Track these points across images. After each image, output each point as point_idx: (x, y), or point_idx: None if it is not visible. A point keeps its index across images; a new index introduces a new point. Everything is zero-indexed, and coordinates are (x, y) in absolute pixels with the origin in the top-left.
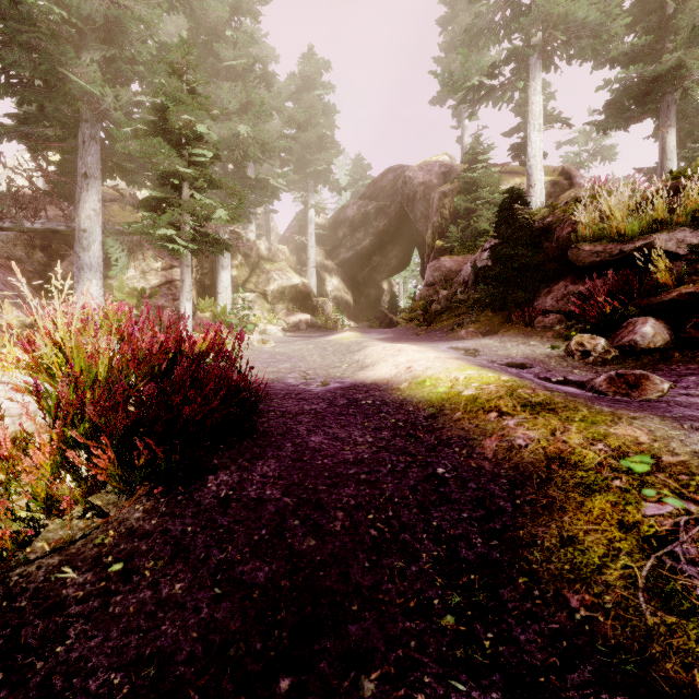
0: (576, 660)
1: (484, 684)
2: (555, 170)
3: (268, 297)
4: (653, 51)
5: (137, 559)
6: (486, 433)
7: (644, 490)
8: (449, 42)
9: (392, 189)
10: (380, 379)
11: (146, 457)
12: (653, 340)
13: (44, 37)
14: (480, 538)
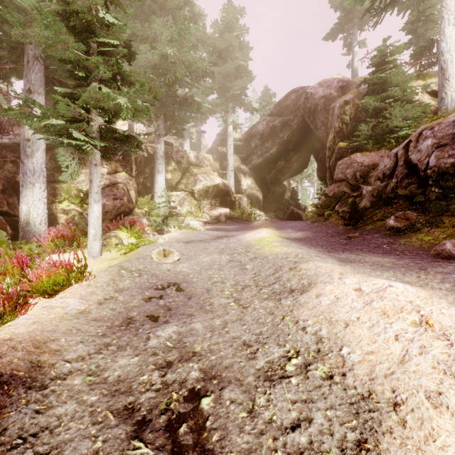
0: None
1: None
2: None
3: (195, 195)
4: None
5: None
6: None
7: None
8: None
9: (295, 106)
10: None
11: None
12: None
13: None
14: None
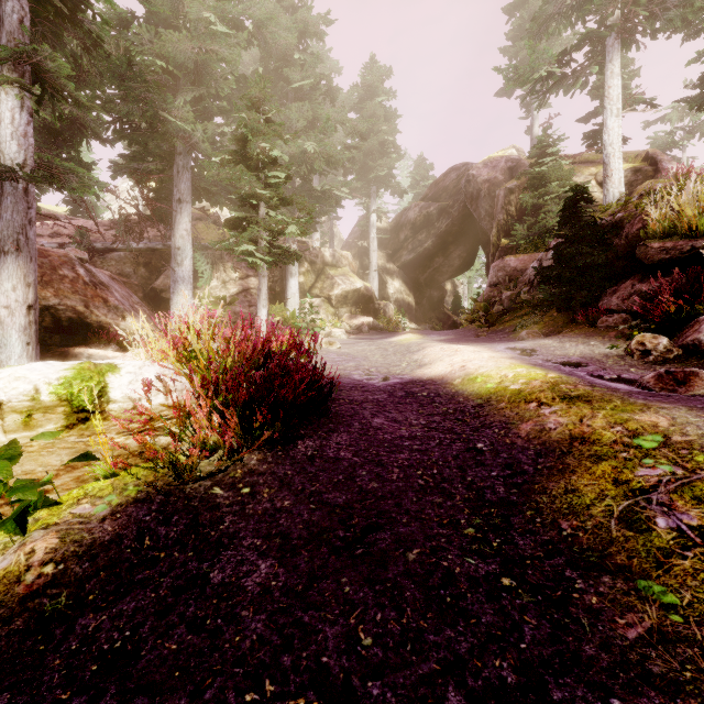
0: (555, 554)
1: (488, 562)
2: (637, 156)
3: (332, 301)
4: None
5: (258, 487)
6: (524, 418)
7: (644, 459)
8: (517, 29)
9: (455, 188)
10: (436, 376)
11: (260, 421)
12: None
13: (151, 90)
14: (503, 489)
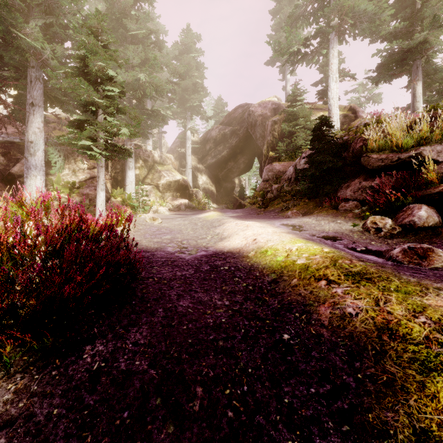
0: None
1: None
2: (345, 108)
3: (159, 188)
4: (408, 32)
5: None
6: (320, 299)
7: None
8: (277, 25)
9: (241, 119)
10: (234, 248)
11: (13, 344)
12: (427, 220)
13: None
14: (331, 422)
